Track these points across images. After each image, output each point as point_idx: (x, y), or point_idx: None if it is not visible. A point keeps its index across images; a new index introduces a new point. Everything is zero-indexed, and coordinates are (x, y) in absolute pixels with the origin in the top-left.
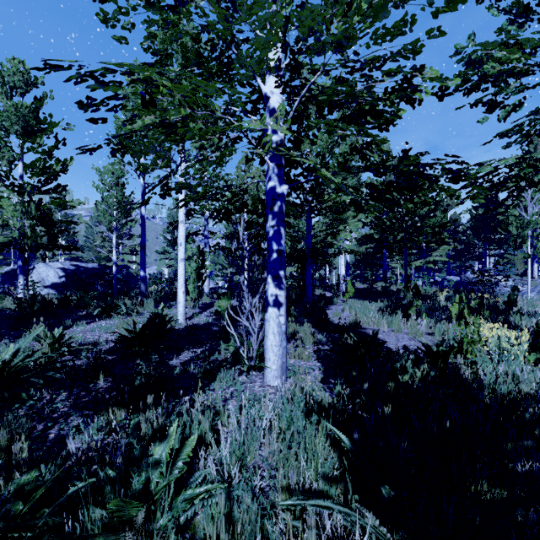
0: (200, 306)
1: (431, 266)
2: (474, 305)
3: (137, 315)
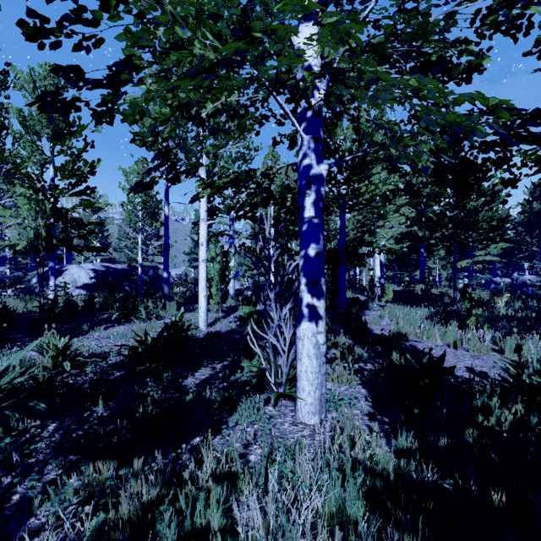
0: (224, 310)
1: (480, 266)
2: None
3: (159, 319)
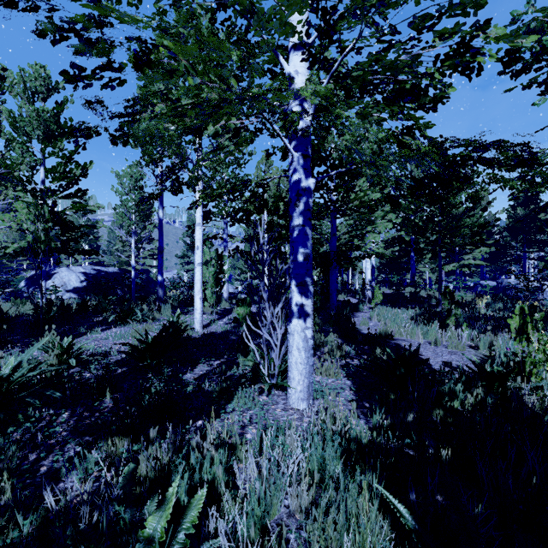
0: (218, 312)
1: (466, 270)
2: (540, 318)
3: (154, 321)
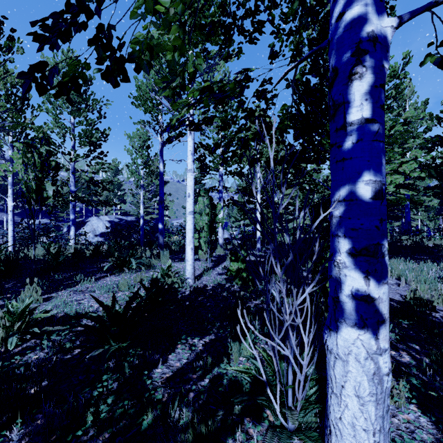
0: (213, 259)
1: None
2: None
3: (151, 268)
